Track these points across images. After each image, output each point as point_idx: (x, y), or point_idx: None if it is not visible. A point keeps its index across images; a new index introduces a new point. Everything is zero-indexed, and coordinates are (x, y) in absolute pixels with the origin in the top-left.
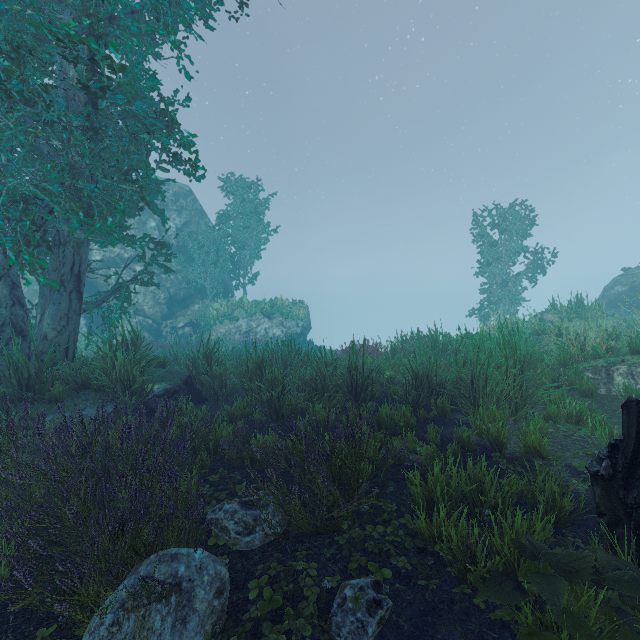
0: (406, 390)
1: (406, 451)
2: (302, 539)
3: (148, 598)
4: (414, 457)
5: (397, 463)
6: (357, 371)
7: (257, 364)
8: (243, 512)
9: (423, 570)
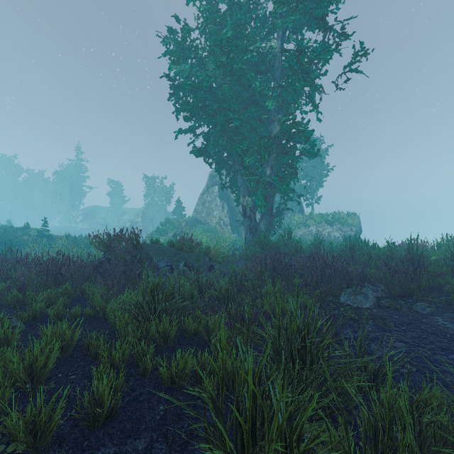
0: (446, 262)
1: (444, 282)
2: (396, 297)
3: (356, 293)
4: (449, 286)
5: (439, 287)
6: (413, 251)
7: (350, 247)
8: (372, 287)
9: (449, 307)
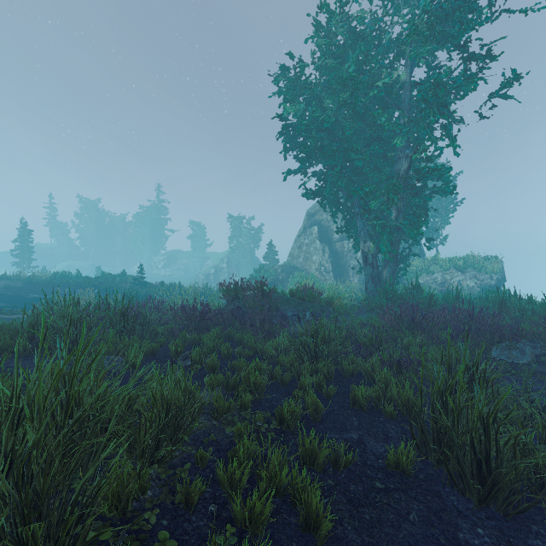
0: None
1: None
2: None
3: (510, 347)
4: None
5: None
6: None
7: (496, 299)
8: (528, 343)
9: None
